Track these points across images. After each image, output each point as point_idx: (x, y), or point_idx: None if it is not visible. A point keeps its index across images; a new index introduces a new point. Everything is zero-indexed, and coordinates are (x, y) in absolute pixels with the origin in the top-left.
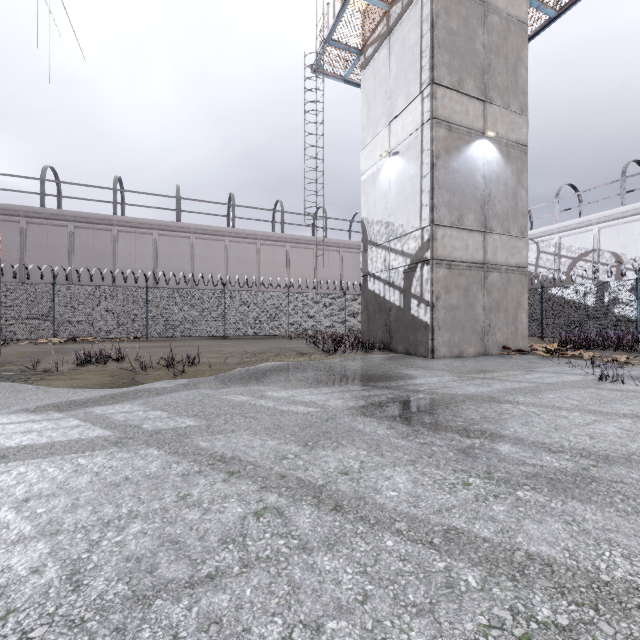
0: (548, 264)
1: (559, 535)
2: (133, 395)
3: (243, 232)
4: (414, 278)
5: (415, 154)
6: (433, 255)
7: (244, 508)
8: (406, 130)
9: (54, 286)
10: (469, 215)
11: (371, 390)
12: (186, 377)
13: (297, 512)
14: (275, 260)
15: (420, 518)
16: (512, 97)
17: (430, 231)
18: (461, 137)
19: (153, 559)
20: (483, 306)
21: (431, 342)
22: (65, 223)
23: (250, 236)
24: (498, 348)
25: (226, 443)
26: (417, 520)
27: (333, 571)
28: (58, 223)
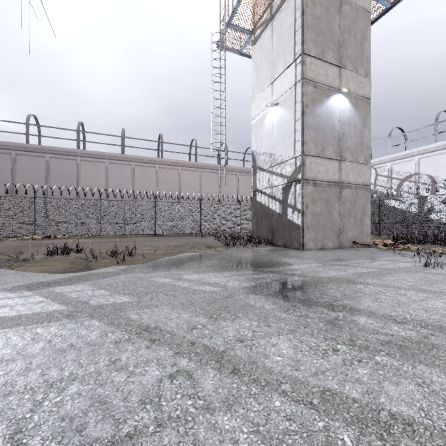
0: (383, 183)
1: (414, 396)
2: (85, 278)
3: (169, 161)
4: (290, 193)
5: (290, 104)
6: (303, 176)
7: (161, 371)
8: (284, 87)
9: (35, 199)
10: (329, 148)
11: (259, 274)
12: (125, 264)
13: (203, 375)
14: (191, 181)
15: (301, 380)
16: (359, 64)
17: (301, 159)
18: (323, 92)
19: (83, 419)
20: (339, 213)
21: (302, 238)
22: (43, 154)
23: (174, 164)
24: (349, 243)
25: (151, 316)
26: (298, 382)
27: (231, 430)
28: (38, 154)
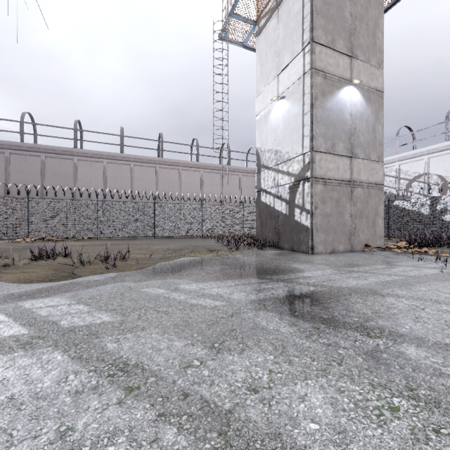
0: (391, 184)
1: None
2: (66, 288)
3: (169, 161)
4: (297, 192)
5: (298, 97)
6: (312, 174)
7: None
8: (291, 79)
9: (28, 199)
10: (340, 144)
11: (268, 283)
12: (116, 270)
13: None
14: (192, 181)
15: None
16: (372, 54)
17: (310, 156)
18: (334, 84)
19: None
20: (350, 214)
21: (311, 241)
22: (38, 154)
23: (174, 164)
24: (361, 246)
25: (133, 344)
26: None
27: None
28: (33, 154)
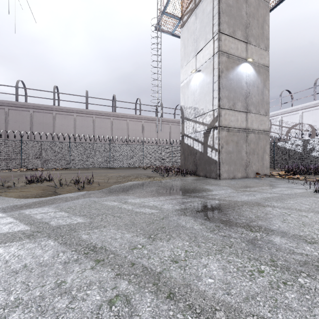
0: (276, 130)
1: None
2: (51, 201)
3: (120, 114)
4: (209, 136)
5: (210, 71)
6: (219, 124)
7: (101, 296)
8: (205, 58)
9: (21, 141)
10: (238, 103)
11: (188, 198)
12: (85, 190)
13: (141, 300)
14: (136, 128)
15: (234, 307)
16: (261, 41)
17: (218, 111)
18: (234, 61)
19: None
20: (246, 151)
21: (218, 171)
22: (28, 109)
23: (123, 116)
24: (253, 174)
25: (99, 236)
26: (232, 309)
27: None
28: (25, 109)
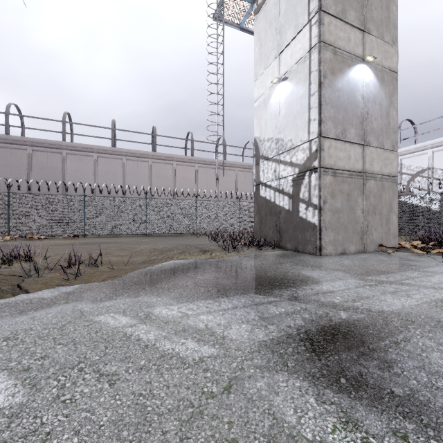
0: None
1: None
2: None
3: (162, 155)
4: (302, 185)
5: (303, 76)
6: (321, 164)
7: None
8: (295, 57)
9: (8, 194)
10: (351, 129)
11: (279, 303)
12: (80, 281)
13: None
14: (187, 176)
15: None
16: (385, 30)
17: (318, 142)
18: (344, 60)
19: None
20: (362, 209)
21: (319, 241)
22: (25, 147)
23: (168, 158)
24: (374, 246)
25: None
26: None
27: None
28: (19, 147)
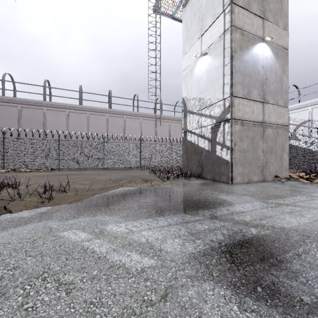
0: None
1: None
2: None
3: (116, 111)
4: (218, 132)
5: (219, 52)
6: (232, 116)
7: None
8: (213, 38)
9: (3, 139)
10: (254, 91)
11: (203, 221)
12: (52, 204)
13: None
14: (134, 126)
15: None
16: (279, 18)
17: (230, 100)
18: (249, 40)
19: None
20: (262, 150)
21: (231, 173)
22: (16, 105)
23: (120, 113)
24: (271, 176)
25: None
26: None
27: None
28: (12, 105)
